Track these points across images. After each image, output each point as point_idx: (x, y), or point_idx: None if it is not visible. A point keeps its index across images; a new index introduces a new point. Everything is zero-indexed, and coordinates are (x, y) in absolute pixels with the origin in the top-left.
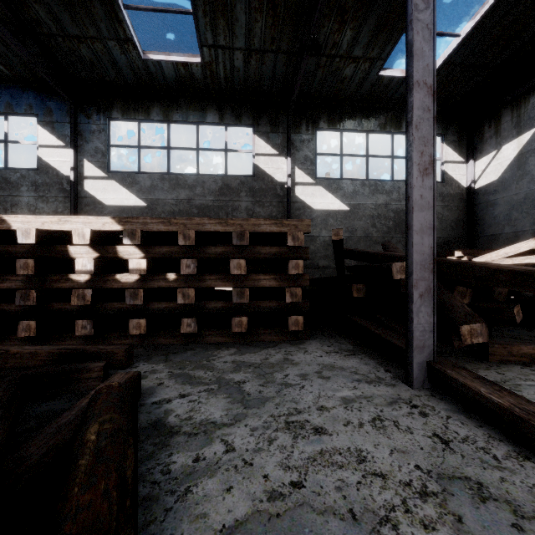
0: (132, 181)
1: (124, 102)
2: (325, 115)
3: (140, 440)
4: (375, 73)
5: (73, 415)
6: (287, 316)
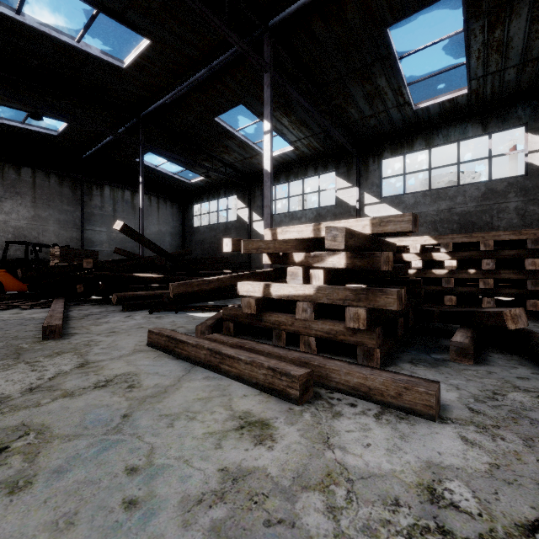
0: (398, 202)
1: (393, 143)
2: None
3: None
4: None
5: None
6: None
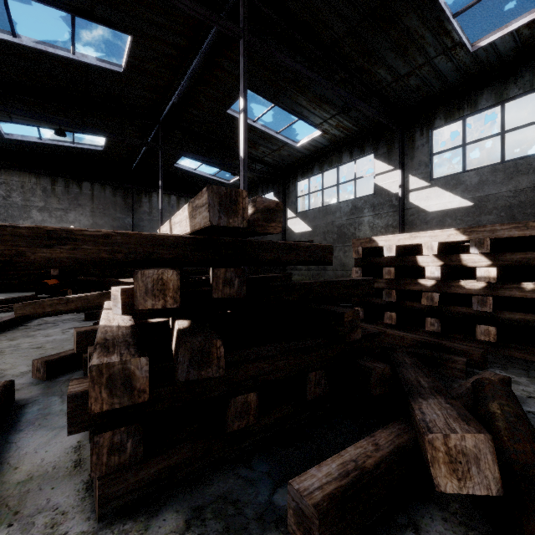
0: (455, 183)
1: (447, 106)
2: None
3: None
4: None
5: (464, 391)
6: None
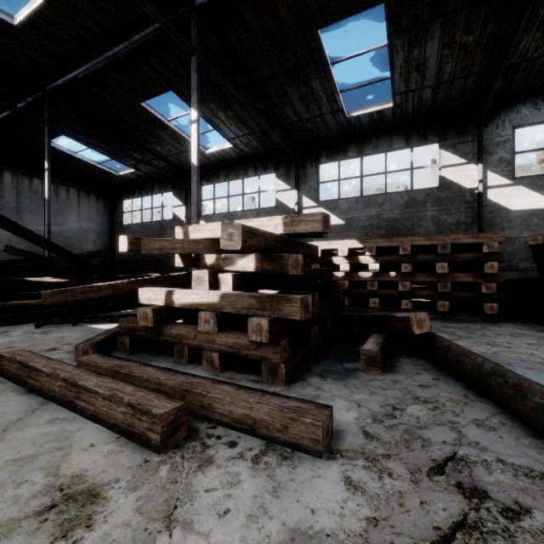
0: (334, 206)
1: (329, 149)
2: (527, 111)
3: None
4: None
5: None
6: (483, 303)
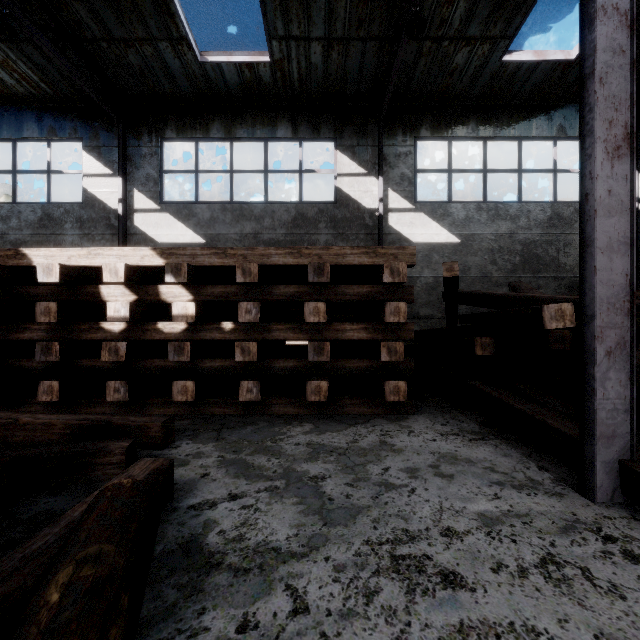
0: (188, 214)
1: (180, 118)
2: (428, 121)
3: (160, 576)
4: (497, 58)
5: (53, 536)
6: (384, 381)
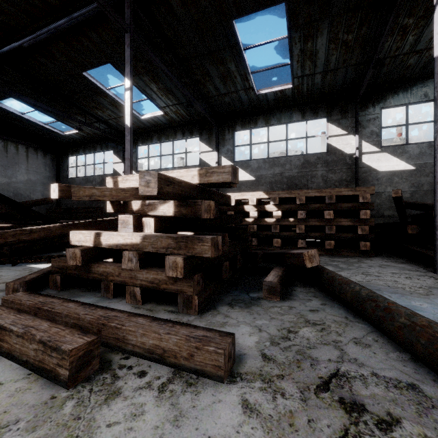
0: (247, 166)
1: (243, 119)
2: (390, 96)
3: None
4: None
5: None
6: (359, 241)
